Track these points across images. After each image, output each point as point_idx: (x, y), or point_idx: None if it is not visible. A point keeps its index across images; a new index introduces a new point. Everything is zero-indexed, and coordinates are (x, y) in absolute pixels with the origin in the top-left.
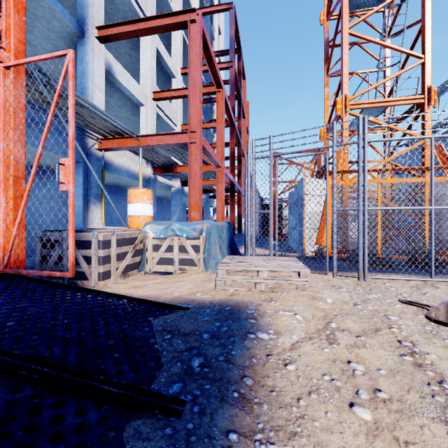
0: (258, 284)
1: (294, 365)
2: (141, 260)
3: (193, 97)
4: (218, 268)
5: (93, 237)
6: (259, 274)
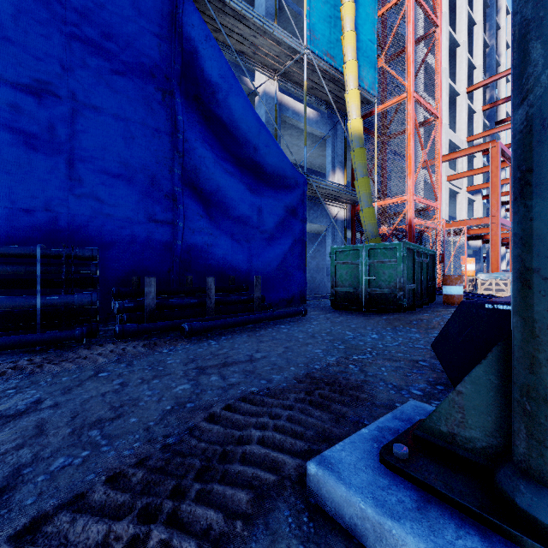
0: None
1: None
2: (474, 289)
3: (493, 194)
4: None
5: None
6: None
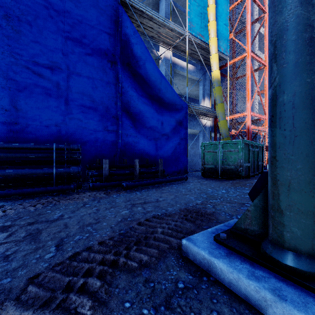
0: None
1: None
2: None
3: None
4: None
5: None
6: None
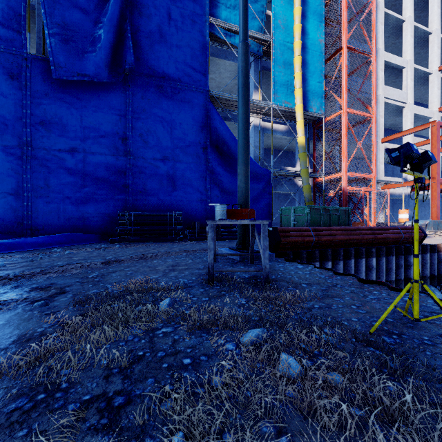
0: (438, 235)
1: (429, 239)
2: None
3: None
4: (426, 231)
5: (390, 224)
6: (438, 233)
